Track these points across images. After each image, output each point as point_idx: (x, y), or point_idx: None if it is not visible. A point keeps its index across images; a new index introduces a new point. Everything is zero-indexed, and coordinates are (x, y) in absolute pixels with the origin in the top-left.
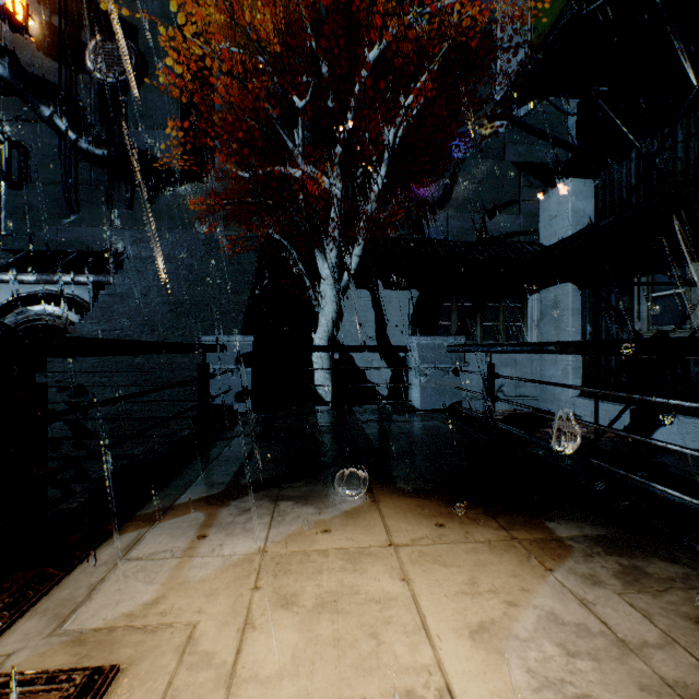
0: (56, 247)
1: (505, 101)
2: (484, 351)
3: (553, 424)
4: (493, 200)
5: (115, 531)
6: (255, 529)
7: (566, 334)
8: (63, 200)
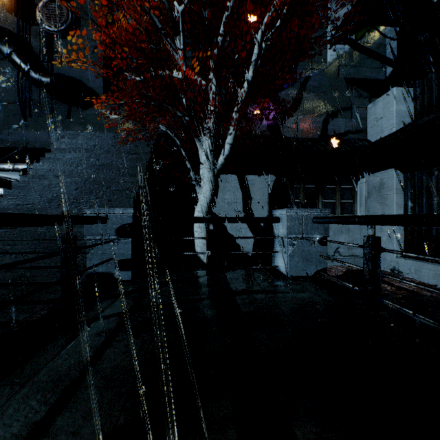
0: (8, 145)
1: (345, 24)
2: (367, 222)
3: (386, 280)
4: (331, 107)
5: None
6: None
7: (391, 208)
8: (21, 115)
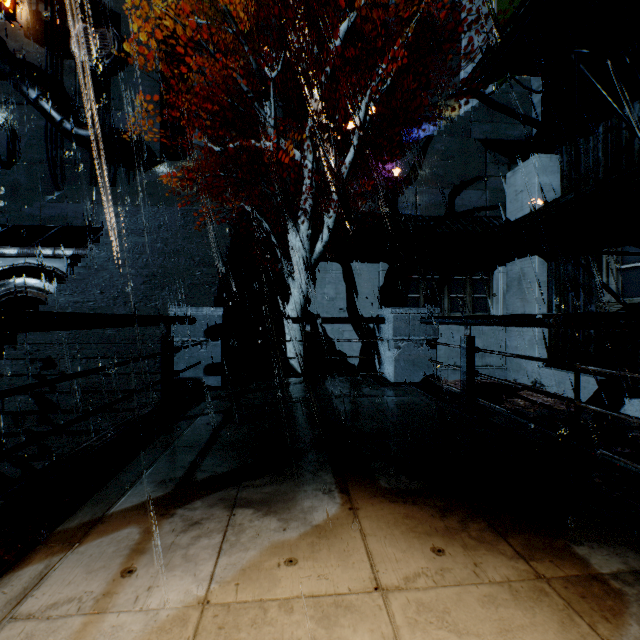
0: (39, 222)
1: (473, 77)
2: (463, 323)
3: (521, 394)
4: (460, 176)
5: (16, 561)
6: (199, 557)
7: (532, 306)
8: (50, 178)
